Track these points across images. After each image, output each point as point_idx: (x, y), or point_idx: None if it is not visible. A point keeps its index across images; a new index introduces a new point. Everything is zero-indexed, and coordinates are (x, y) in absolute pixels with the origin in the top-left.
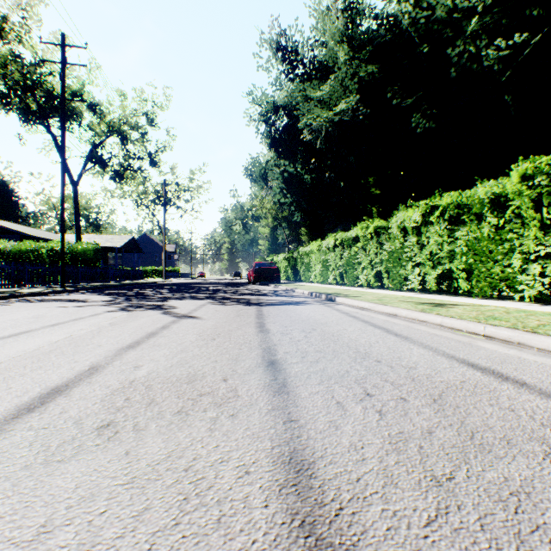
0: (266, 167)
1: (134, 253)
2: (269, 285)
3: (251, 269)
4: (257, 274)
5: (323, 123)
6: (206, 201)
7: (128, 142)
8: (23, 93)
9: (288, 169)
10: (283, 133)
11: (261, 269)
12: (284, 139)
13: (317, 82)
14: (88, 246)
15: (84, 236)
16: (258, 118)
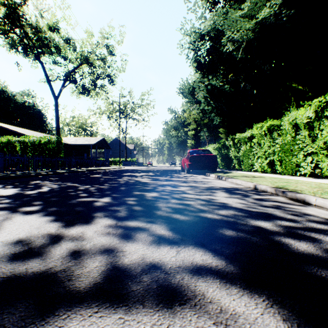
0: (193, 86)
1: (105, 149)
2: (206, 174)
3: (185, 157)
4: (192, 161)
5: (244, 33)
6: (152, 114)
7: (93, 66)
8: (15, 29)
9: (211, 82)
10: (207, 56)
11: (196, 157)
12: (207, 61)
13: (237, 5)
14: (50, 139)
15: (74, 138)
16: (188, 47)
